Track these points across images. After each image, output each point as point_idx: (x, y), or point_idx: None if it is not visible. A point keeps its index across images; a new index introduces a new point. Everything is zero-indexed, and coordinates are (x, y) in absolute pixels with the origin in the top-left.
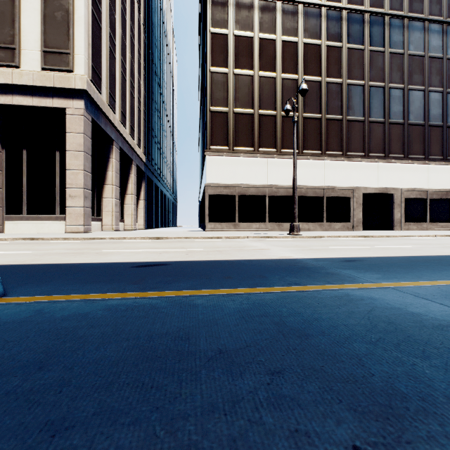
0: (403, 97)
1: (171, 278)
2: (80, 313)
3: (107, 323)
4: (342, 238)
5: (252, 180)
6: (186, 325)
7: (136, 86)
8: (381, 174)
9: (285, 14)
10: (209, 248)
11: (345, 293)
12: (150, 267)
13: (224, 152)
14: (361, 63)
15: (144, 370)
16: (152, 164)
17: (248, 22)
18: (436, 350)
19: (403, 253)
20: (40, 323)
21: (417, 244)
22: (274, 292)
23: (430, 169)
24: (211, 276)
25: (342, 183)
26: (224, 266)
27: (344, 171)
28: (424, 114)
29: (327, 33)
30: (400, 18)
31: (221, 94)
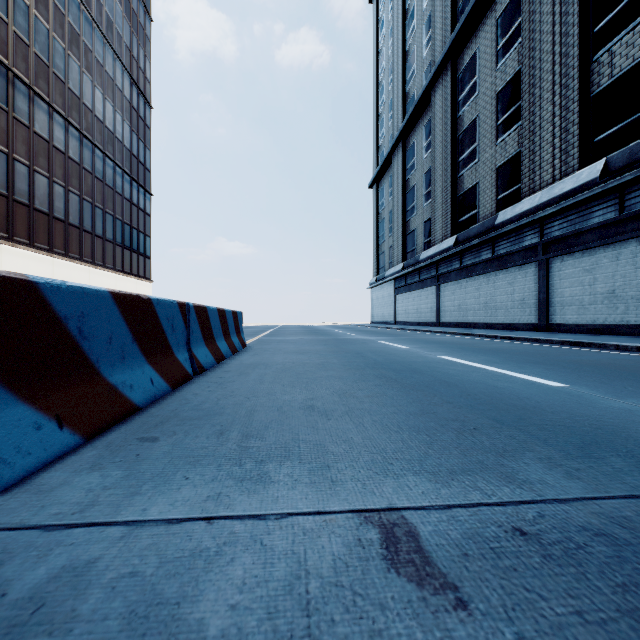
0: (30, 177)
1: None
2: None
3: None
4: None
5: None
6: None
7: None
8: (5, 258)
9: None
10: None
11: None
12: None
13: None
14: None
15: None
16: None
17: None
18: None
19: None
20: None
21: None
22: None
23: (56, 262)
24: None
25: None
26: None
27: None
28: (50, 204)
29: None
30: (26, 86)
31: None
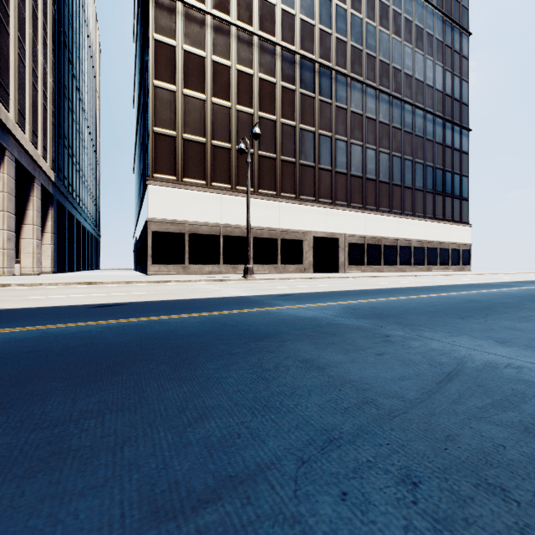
0: (347, 149)
1: (139, 312)
2: (83, 331)
3: (112, 332)
4: (292, 279)
5: (204, 217)
6: (167, 328)
7: (41, 75)
8: (329, 219)
9: (240, 42)
10: (161, 291)
11: (268, 311)
12: (109, 307)
13: (171, 183)
14: (312, 111)
15: (154, 340)
16: (64, 184)
17: (200, 39)
18: (293, 325)
19: (326, 289)
20: (58, 336)
21: (344, 283)
22: (223, 313)
23: (367, 217)
24: (173, 309)
25: (296, 226)
26: (182, 303)
27: (297, 214)
28: (362, 168)
29: (282, 73)
30: (344, 76)
31: (167, 114)
